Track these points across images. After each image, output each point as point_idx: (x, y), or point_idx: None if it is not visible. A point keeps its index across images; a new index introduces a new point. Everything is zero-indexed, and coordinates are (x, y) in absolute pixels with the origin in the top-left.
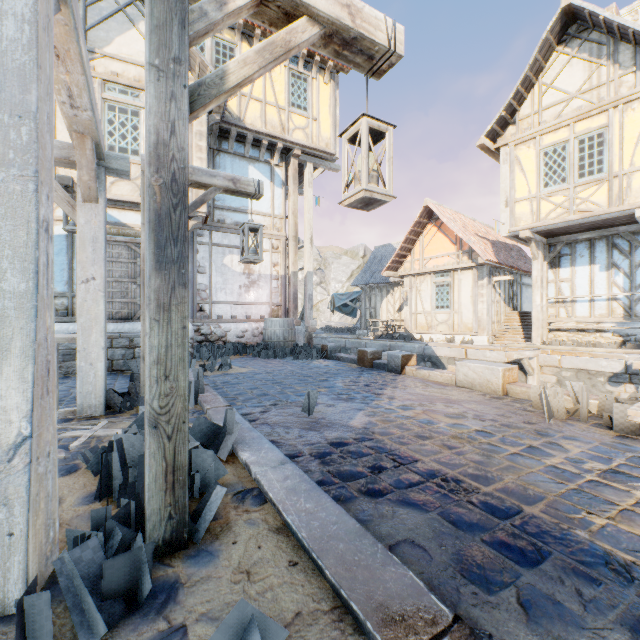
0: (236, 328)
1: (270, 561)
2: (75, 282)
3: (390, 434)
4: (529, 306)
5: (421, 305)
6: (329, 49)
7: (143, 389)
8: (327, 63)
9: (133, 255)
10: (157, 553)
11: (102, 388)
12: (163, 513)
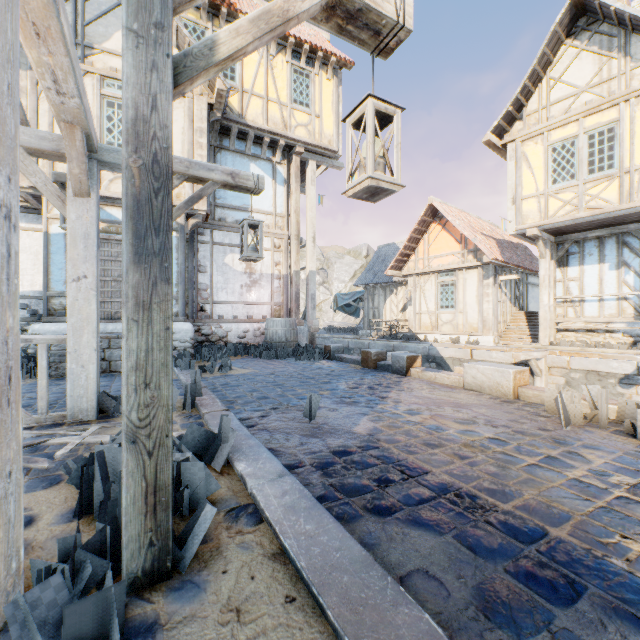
0: (237, 328)
1: (264, 596)
2: None
3: (397, 442)
4: (535, 306)
5: (425, 305)
6: (332, 23)
7: None
8: (330, 59)
9: None
10: (136, 585)
11: (94, 391)
12: (143, 540)
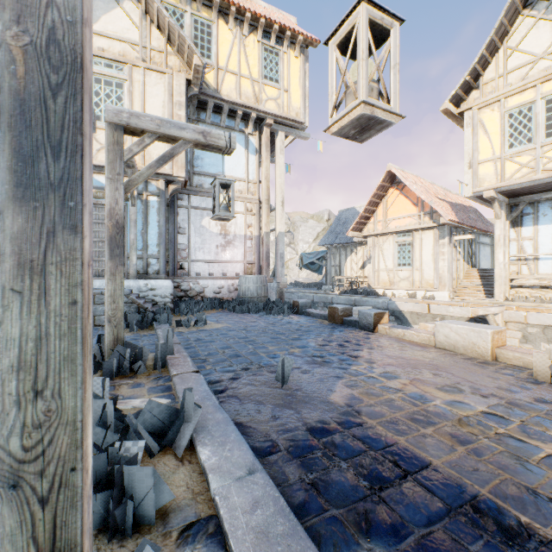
0: (213, 284)
1: None
2: None
3: (380, 416)
4: (486, 263)
5: (384, 263)
6: None
7: (107, 352)
8: (297, 38)
9: None
10: None
11: None
12: None
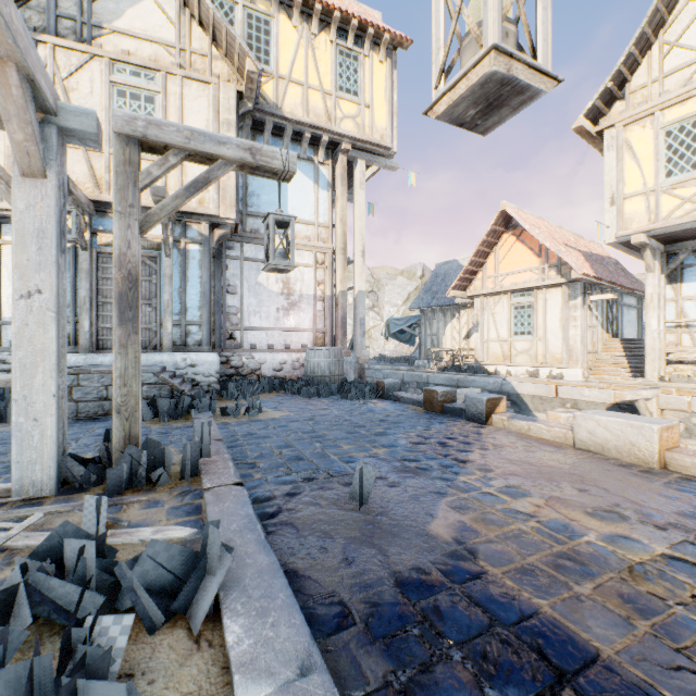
0: (273, 359)
1: None
2: (79, 304)
3: (507, 561)
4: (631, 332)
5: (495, 331)
6: None
7: (116, 455)
8: (382, 37)
9: (148, 271)
10: None
11: (52, 455)
12: None
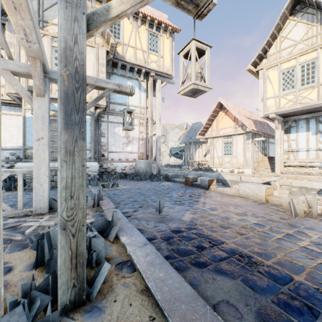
0: (121, 165)
1: (137, 316)
2: None
3: (205, 225)
4: (273, 153)
5: (216, 153)
6: (172, 0)
7: None
8: (168, 28)
9: None
10: (65, 309)
11: (47, 198)
12: (69, 283)
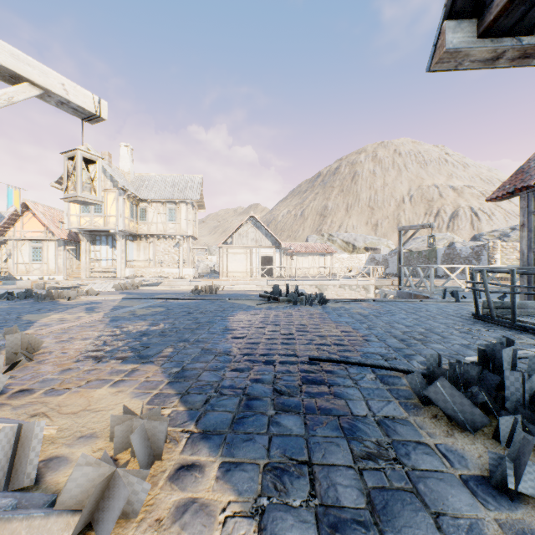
0: None
1: None
2: None
3: None
4: None
5: (23, 259)
6: None
7: None
8: None
9: None
10: None
11: None
12: None
